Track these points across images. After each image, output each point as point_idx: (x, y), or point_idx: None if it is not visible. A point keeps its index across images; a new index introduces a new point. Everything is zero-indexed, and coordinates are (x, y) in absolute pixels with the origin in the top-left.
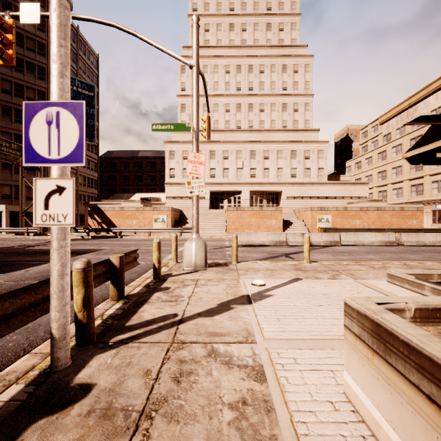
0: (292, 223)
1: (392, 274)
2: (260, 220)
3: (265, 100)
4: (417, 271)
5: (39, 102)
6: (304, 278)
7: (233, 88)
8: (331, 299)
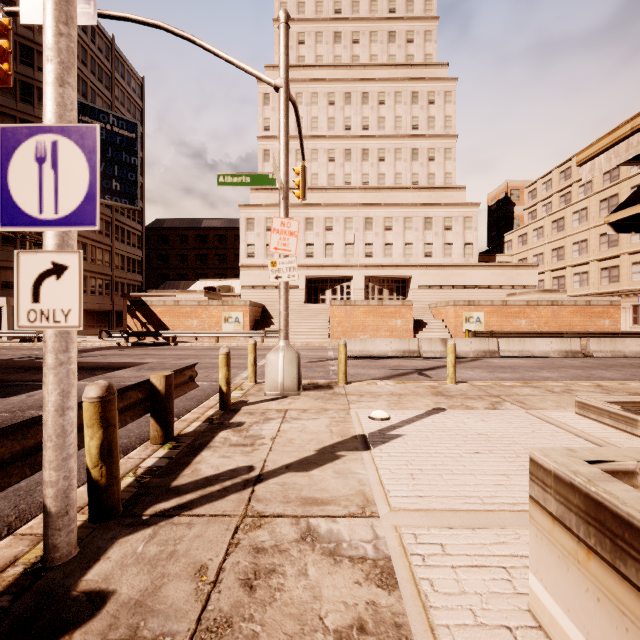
0: (426, 324)
1: (584, 402)
2: (380, 320)
3: (387, 145)
4: (623, 398)
5: (24, 126)
6: (449, 407)
7: (340, 126)
8: (493, 442)
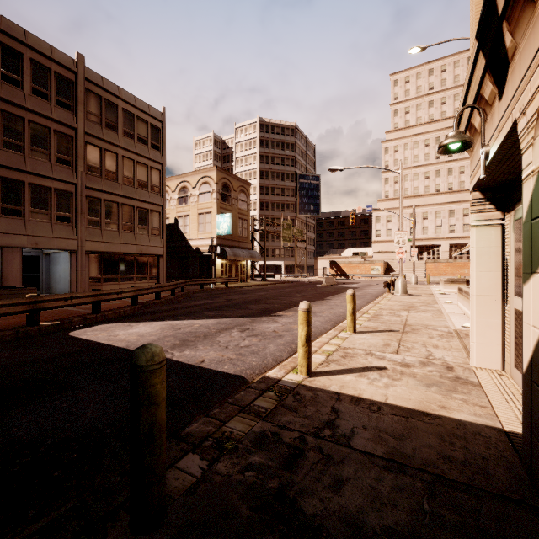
0: None
1: None
2: (454, 269)
3: (465, 163)
4: None
5: None
6: None
7: (432, 158)
8: None
